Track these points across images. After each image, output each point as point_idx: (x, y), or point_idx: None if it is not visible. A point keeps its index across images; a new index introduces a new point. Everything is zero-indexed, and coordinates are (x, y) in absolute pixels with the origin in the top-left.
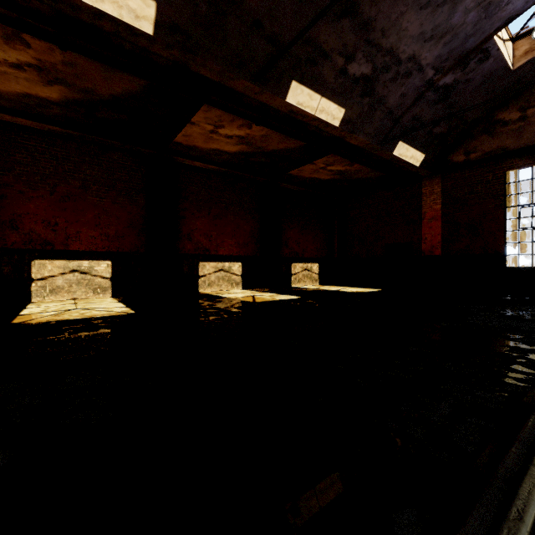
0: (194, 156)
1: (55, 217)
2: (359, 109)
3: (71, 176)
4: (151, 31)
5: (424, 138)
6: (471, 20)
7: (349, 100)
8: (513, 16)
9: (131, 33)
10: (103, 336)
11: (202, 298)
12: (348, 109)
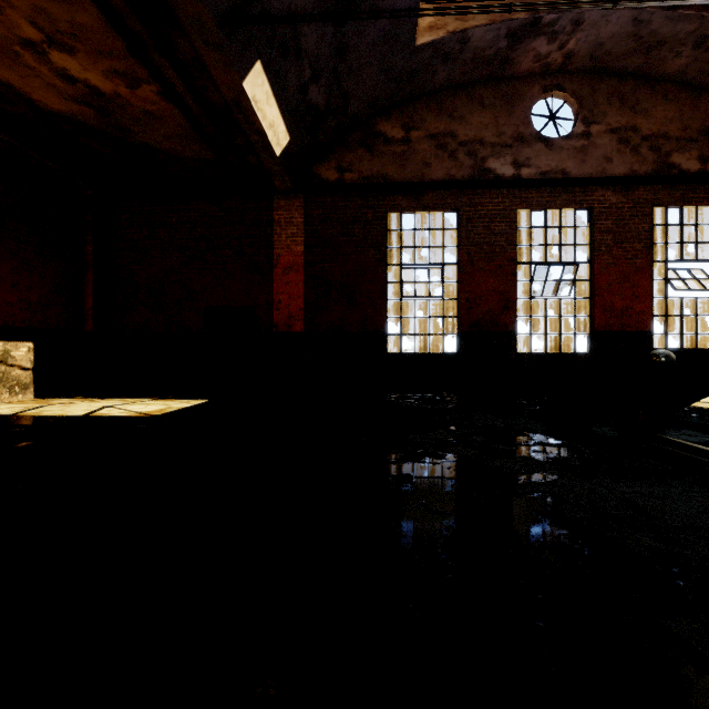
0: None
1: None
2: None
3: None
4: None
5: (295, 95)
6: None
7: None
8: None
9: None
10: None
11: None
12: None
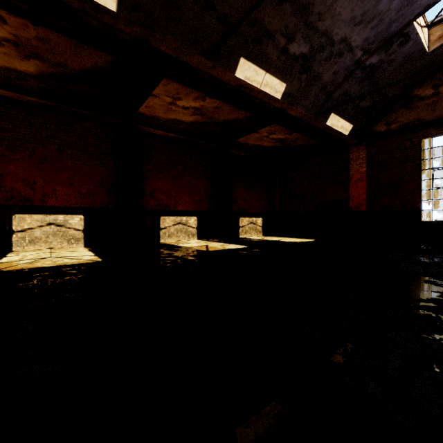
0: (156, 125)
1: (34, 177)
2: (297, 84)
3: (48, 141)
4: (115, 8)
5: (352, 111)
6: (394, 7)
7: (289, 76)
8: (431, 4)
9: (96, 10)
10: (68, 283)
11: (163, 247)
12: (288, 84)
